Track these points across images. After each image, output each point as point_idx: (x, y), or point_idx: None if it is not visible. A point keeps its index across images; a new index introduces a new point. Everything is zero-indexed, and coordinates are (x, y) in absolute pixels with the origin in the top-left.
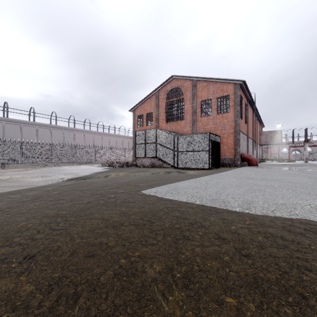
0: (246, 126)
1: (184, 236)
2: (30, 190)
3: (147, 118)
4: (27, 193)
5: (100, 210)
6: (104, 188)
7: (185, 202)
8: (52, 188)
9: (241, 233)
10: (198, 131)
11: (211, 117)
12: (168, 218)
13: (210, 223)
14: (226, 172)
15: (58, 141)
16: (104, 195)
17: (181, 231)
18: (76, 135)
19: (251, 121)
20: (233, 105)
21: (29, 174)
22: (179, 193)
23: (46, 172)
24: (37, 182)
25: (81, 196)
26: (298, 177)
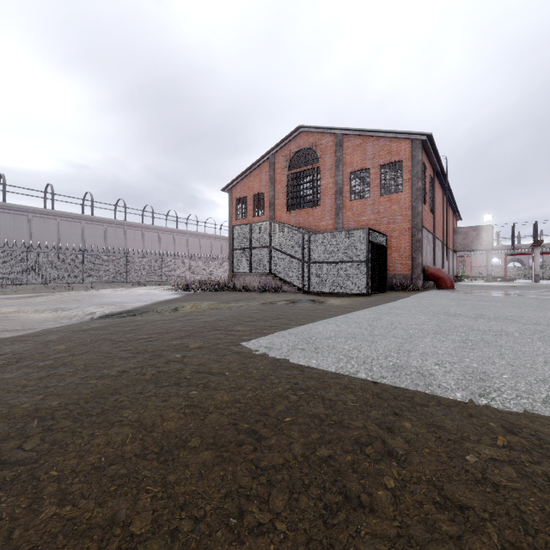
0: (432, 216)
1: (345, 493)
2: (11, 342)
3: (254, 203)
4: (2, 348)
5: (141, 396)
6: (165, 337)
7: (334, 373)
8: (58, 337)
9: (501, 482)
10: (346, 225)
11: (369, 200)
12: (299, 424)
13: (407, 442)
14: (401, 301)
15: (96, 245)
16: (159, 355)
17: (336, 470)
18: (127, 235)
19: (439, 208)
20: (409, 178)
21: (33, 304)
22: (318, 350)
23: (67, 301)
24: (40, 321)
25: (111, 356)
26: (544, 312)
